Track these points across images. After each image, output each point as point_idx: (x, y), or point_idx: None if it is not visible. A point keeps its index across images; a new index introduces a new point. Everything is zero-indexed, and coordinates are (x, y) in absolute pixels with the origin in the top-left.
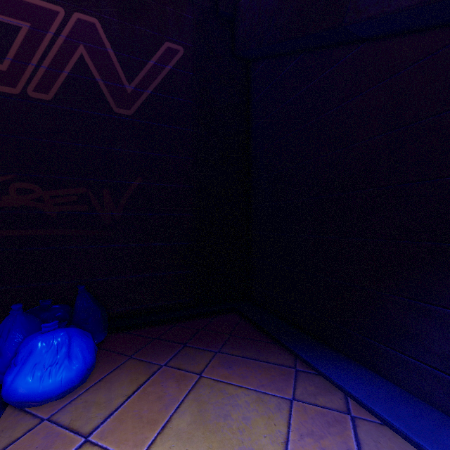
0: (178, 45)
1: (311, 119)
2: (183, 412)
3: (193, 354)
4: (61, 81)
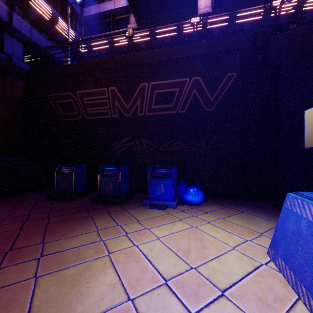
0: (233, 72)
1: (310, 100)
2: (235, 216)
3: (240, 207)
4: (188, 104)
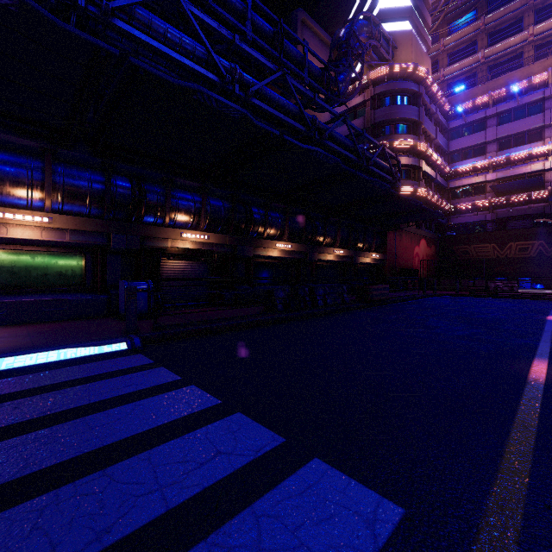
0: None
1: None
2: None
3: None
4: (536, 252)
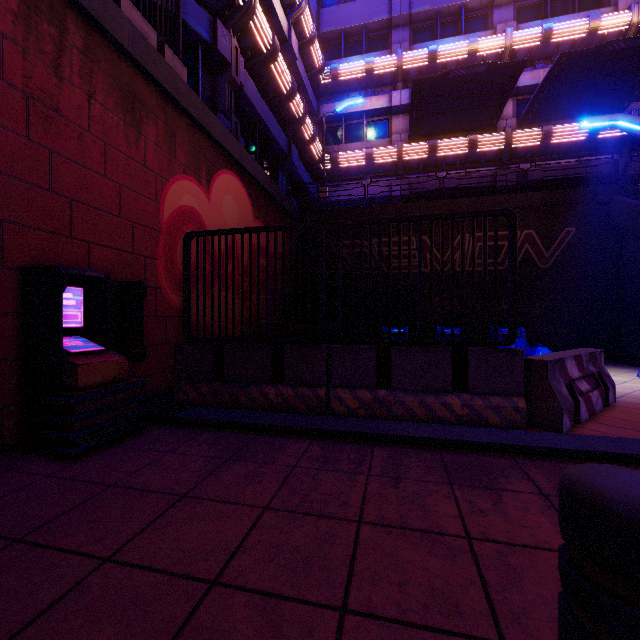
0: (572, 228)
1: None
2: None
3: None
4: (519, 260)
